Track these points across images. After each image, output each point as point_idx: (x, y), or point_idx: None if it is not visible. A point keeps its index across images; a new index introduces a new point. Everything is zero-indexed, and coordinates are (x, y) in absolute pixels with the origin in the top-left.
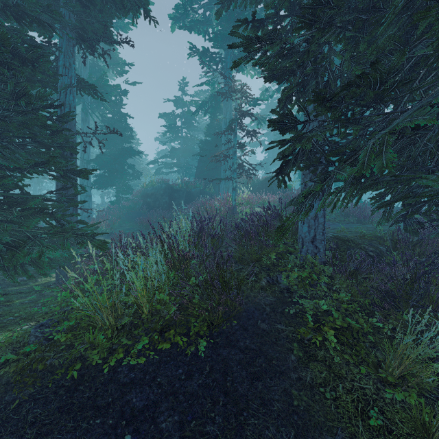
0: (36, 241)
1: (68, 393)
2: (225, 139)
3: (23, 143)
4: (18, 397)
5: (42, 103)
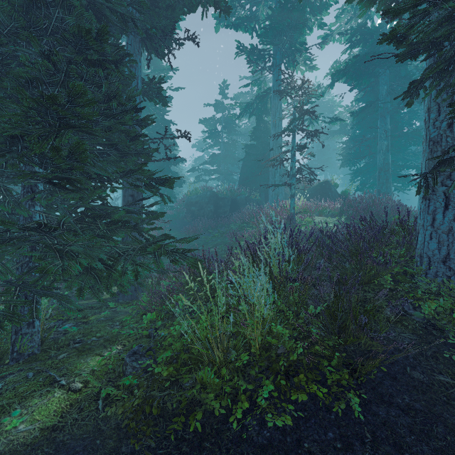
0: (127, 258)
1: (193, 451)
2: (274, 142)
3: (104, 151)
4: (136, 449)
5: (134, 104)
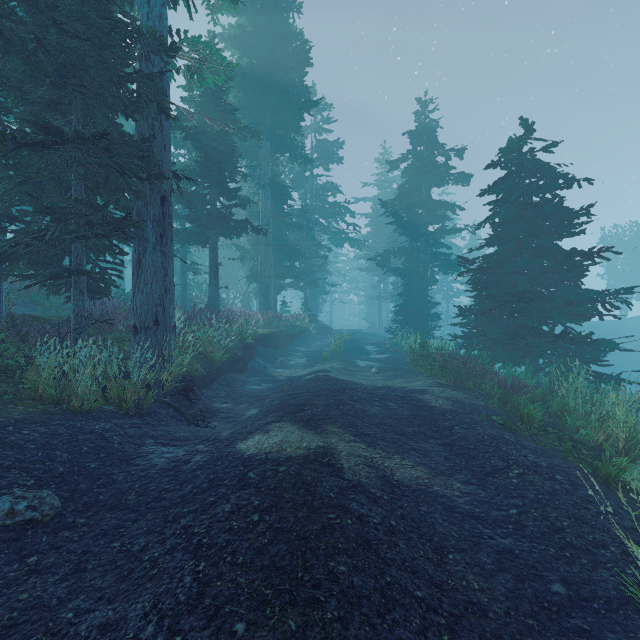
0: None
1: None
2: None
3: None
4: None
5: None
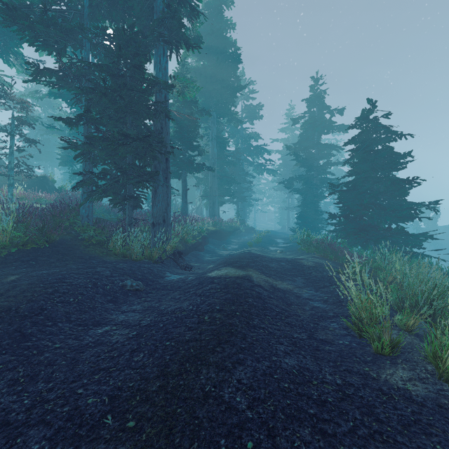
0: None
1: None
2: None
3: None
4: None
5: None
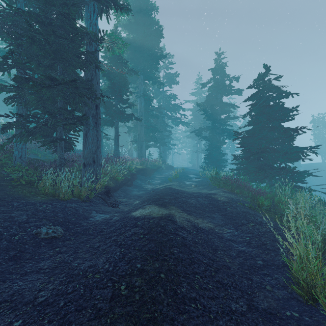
0: None
1: None
2: None
3: None
4: None
5: None
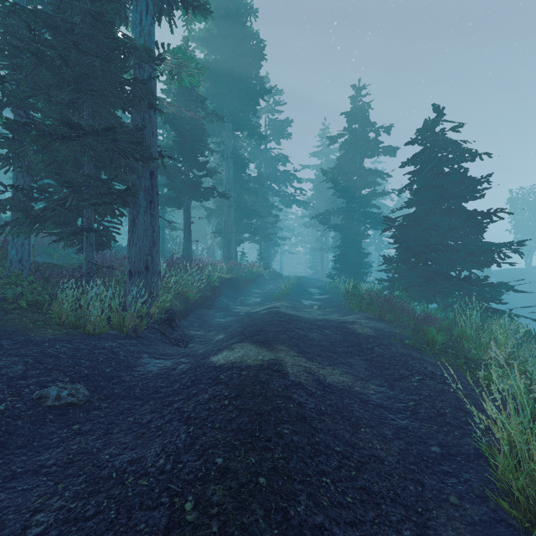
0: None
1: None
2: None
3: None
4: None
5: None
